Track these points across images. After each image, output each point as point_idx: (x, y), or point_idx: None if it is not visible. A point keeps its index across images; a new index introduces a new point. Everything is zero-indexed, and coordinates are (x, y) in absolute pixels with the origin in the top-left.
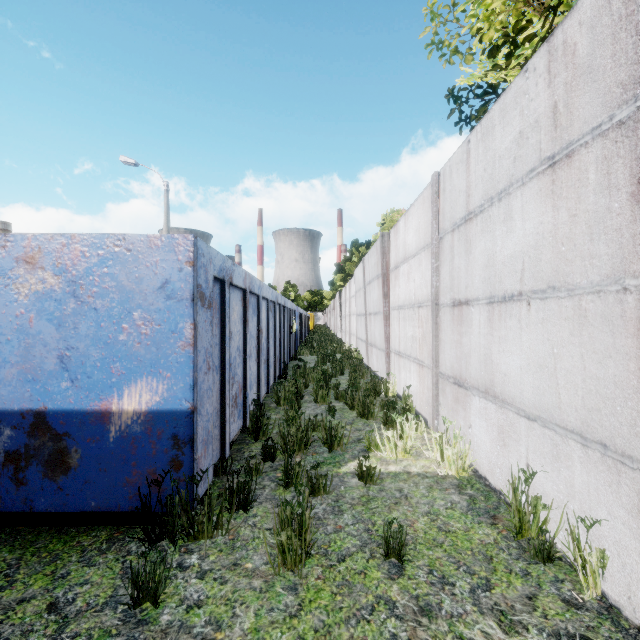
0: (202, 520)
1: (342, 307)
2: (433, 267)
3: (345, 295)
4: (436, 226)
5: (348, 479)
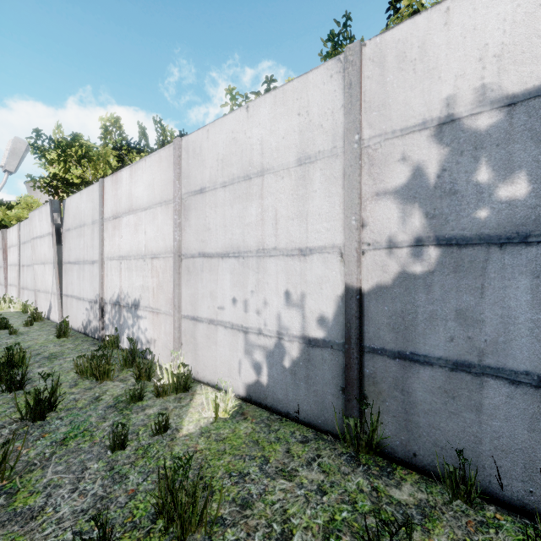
0: None
1: None
2: (18, 253)
3: None
4: (19, 240)
5: None
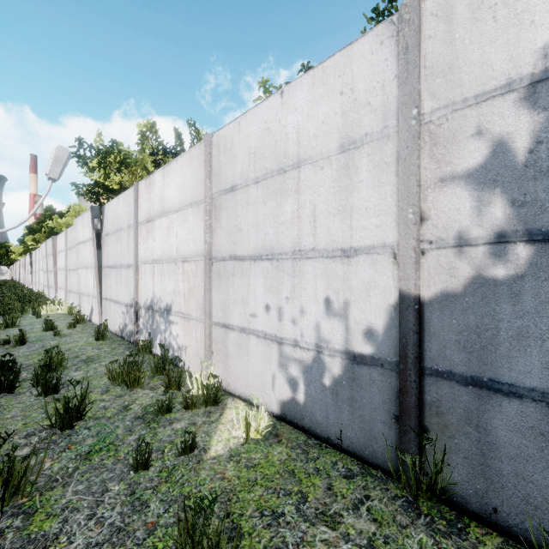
0: None
1: (33, 265)
2: (66, 258)
3: (36, 256)
4: (66, 246)
5: (29, 316)
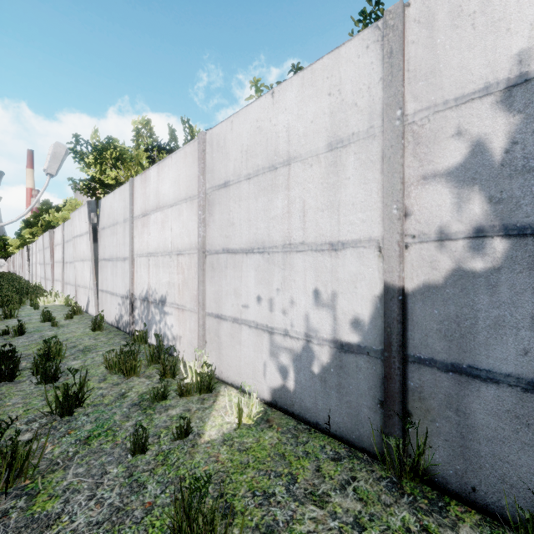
0: None
1: (30, 257)
2: (62, 251)
3: (33, 249)
4: (63, 239)
5: (27, 307)
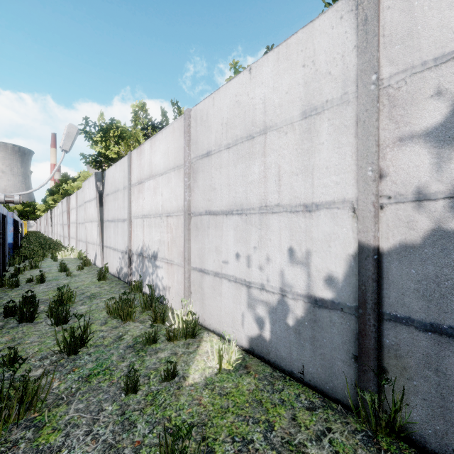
0: (16, 261)
1: (53, 219)
2: (76, 214)
3: (54, 213)
4: (77, 204)
5: (49, 260)
